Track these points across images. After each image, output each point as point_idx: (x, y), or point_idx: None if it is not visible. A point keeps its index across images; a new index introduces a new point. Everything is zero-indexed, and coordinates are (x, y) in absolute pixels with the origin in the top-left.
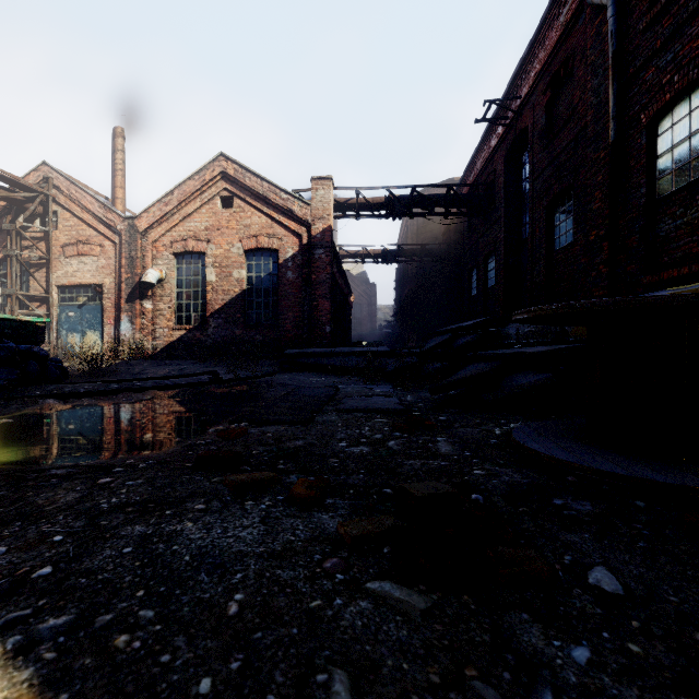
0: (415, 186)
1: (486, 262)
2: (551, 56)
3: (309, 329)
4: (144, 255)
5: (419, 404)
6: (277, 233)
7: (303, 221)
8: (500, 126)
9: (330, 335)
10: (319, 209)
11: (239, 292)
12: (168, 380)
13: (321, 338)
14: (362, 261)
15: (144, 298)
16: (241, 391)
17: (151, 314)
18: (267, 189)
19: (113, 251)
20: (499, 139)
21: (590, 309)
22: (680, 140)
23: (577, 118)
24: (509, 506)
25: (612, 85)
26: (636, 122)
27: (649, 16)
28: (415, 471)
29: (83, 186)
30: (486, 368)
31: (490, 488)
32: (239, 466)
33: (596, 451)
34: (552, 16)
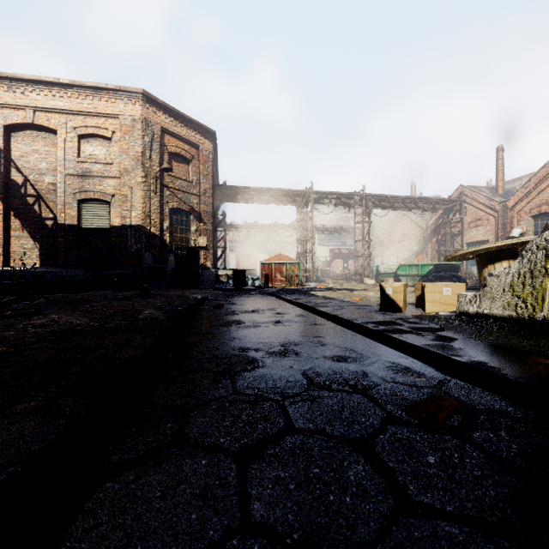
0: None
1: None
2: None
3: None
4: (511, 220)
5: None
6: None
7: None
8: None
9: None
10: None
11: None
12: None
13: None
14: None
15: None
16: None
17: None
18: None
19: (493, 221)
20: None
21: None
22: None
23: None
24: None
25: None
26: None
27: None
28: None
29: (479, 187)
30: None
31: None
32: None
33: None
34: None
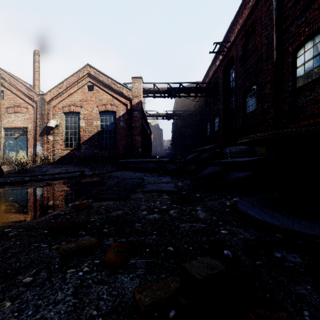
0: (181, 82)
1: (214, 119)
2: (245, 21)
3: (131, 150)
4: (49, 113)
5: (185, 187)
6: (115, 103)
7: (128, 98)
8: (221, 55)
9: (141, 153)
10: (135, 92)
11: (96, 131)
12: (57, 175)
13: (137, 154)
14: (156, 118)
15: (49, 134)
16: (94, 181)
17: (52, 142)
18: (110, 82)
19: (32, 111)
20: (220, 61)
21: (290, 135)
22: (308, 59)
23: (257, 50)
24: (249, 259)
25: (275, 34)
26: (286, 51)
27: (293, 0)
28: (186, 231)
29: (18, 78)
30: (218, 169)
31: (234, 244)
32: (79, 231)
33: (288, 217)
34: (245, 3)
